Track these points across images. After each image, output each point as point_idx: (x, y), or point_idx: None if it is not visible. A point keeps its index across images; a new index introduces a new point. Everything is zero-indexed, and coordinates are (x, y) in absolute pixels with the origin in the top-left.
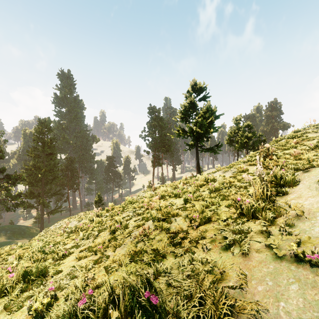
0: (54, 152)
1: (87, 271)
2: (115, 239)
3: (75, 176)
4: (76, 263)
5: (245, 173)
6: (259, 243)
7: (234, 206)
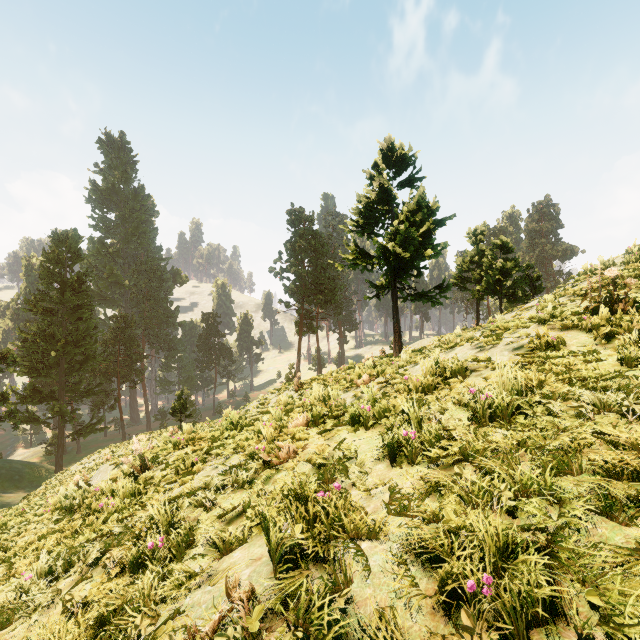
0: (86, 304)
1: None
2: (117, 632)
3: (133, 355)
4: None
5: (562, 351)
6: None
7: (639, 510)
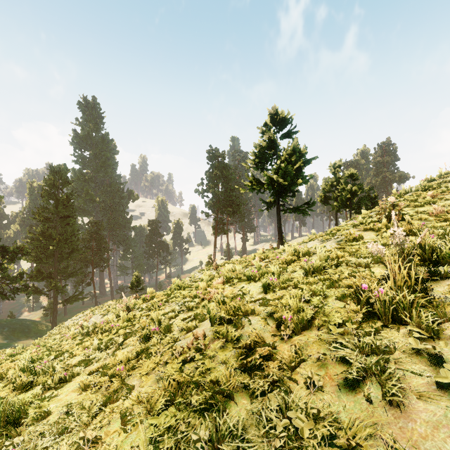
0: (72, 214)
1: (90, 421)
2: (148, 354)
3: (102, 249)
4: (78, 397)
5: (359, 242)
6: (420, 378)
7: (352, 298)
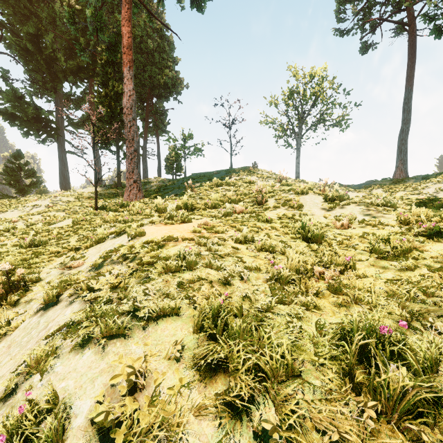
0: None
1: None
2: None
3: None
4: None
5: None
6: None
7: None
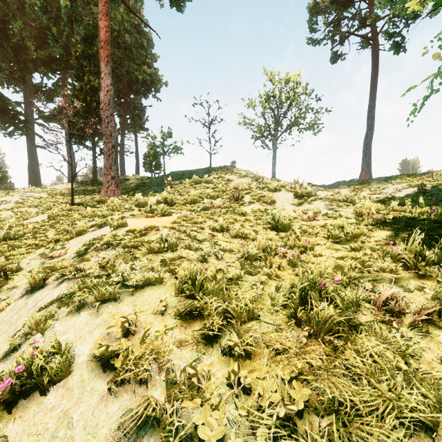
0: None
1: None
2: None
3: None
4: None
5: None
6: None
7: None
